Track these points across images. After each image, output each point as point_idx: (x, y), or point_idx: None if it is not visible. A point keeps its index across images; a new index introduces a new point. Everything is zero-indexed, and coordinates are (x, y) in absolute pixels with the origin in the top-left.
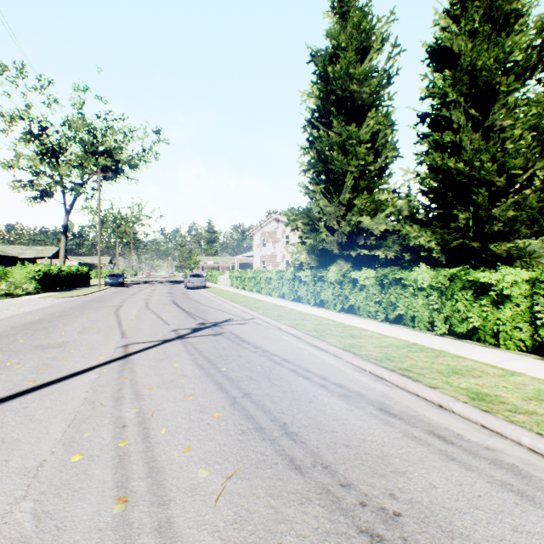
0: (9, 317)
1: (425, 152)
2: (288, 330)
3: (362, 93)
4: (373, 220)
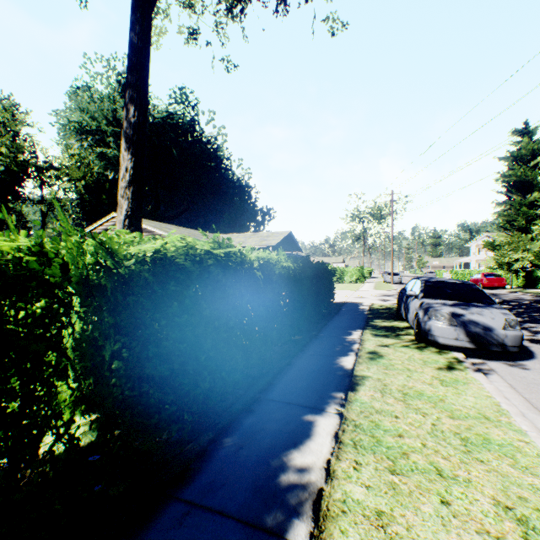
0: None
1: (539, 223)
2: None
3: (528, 180)
4: (532, 245)
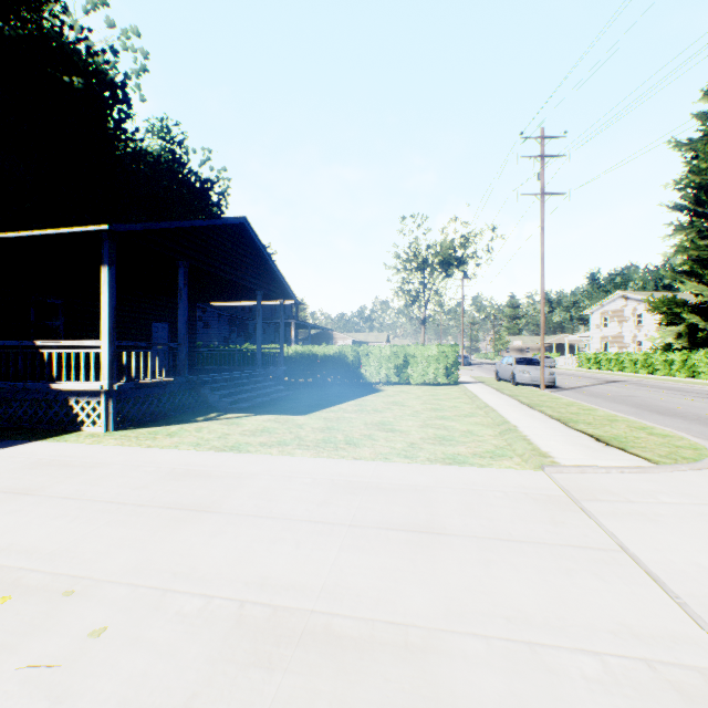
0: (491, 375)
1: None
2: (670, 383)
3: None
4: None
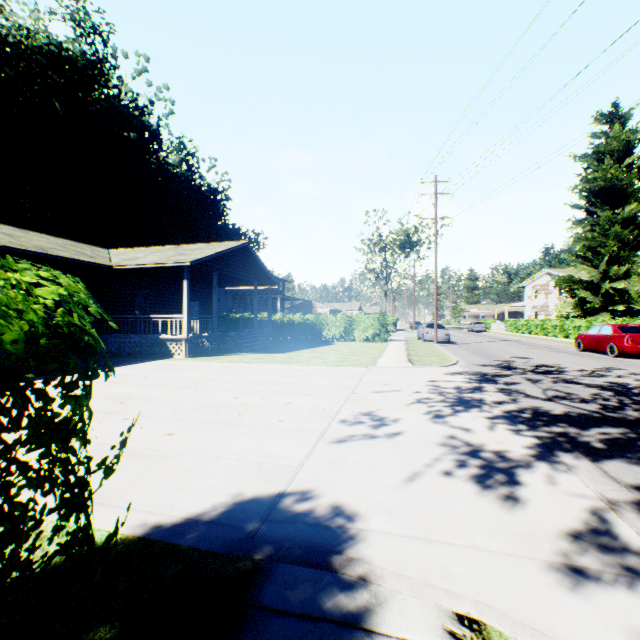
0: None
1: None
2: (540, 341)
3: (622, 186)
4: (629, 282)
